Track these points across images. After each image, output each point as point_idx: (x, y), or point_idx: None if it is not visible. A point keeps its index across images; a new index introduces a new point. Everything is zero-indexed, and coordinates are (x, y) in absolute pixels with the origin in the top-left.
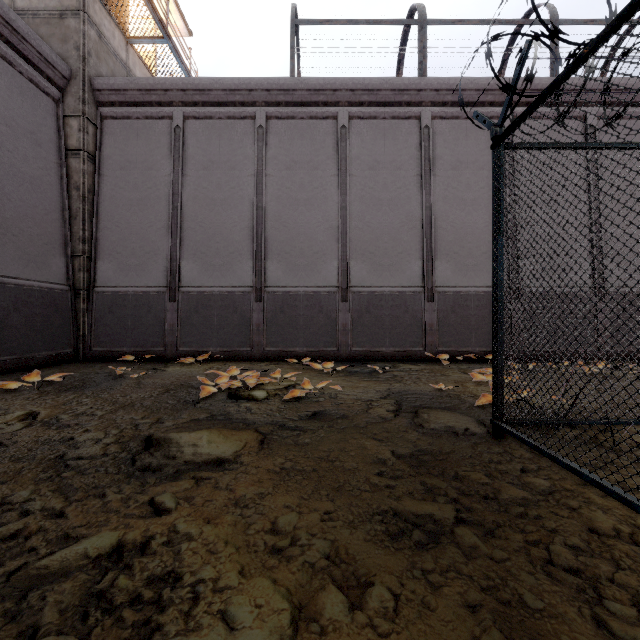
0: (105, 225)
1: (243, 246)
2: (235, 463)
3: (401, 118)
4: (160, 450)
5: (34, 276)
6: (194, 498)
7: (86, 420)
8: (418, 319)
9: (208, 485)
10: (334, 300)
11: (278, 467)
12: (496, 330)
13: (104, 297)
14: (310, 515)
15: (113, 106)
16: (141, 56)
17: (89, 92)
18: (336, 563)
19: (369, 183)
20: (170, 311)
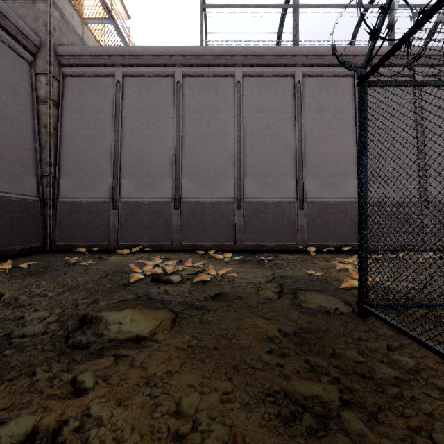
0: (66, 153)
1: (166, 168)
2: (150, 340)
3: (280, 76)
4: (91, 328)
5: (12, 190)
6: (111, 377)
7: (38, 301)
8: (293, 221)
9: (125, 363)
10: (232, 208)
11: (185, 345)
12: (361, 231)
13: (65, 205)
14: (210, 396)
15: (72, 67)
16: (93, 32)
17: (54, 57)
18: None
19: (257, 123)
20: (113, 216)
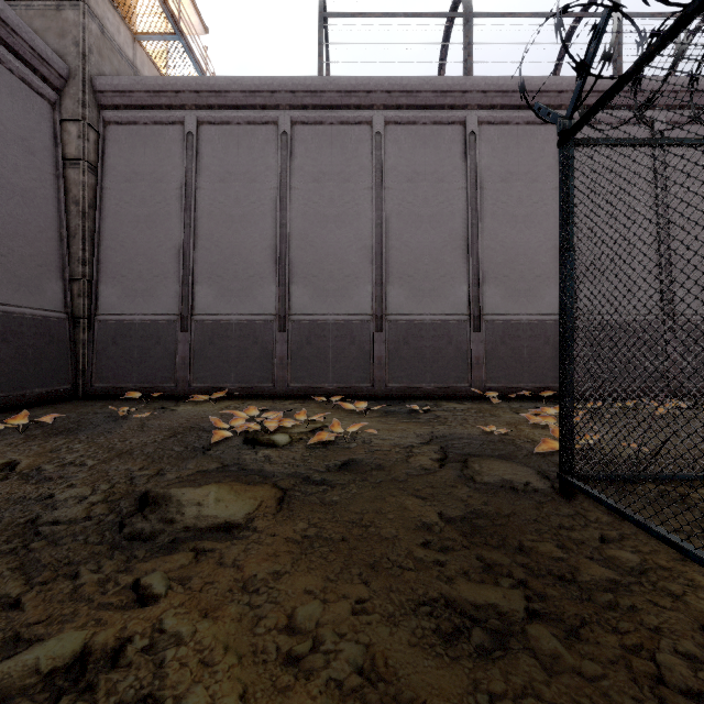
0: (108, 245)
1: (265, 268)
2: (246, 529)
3: (444, 123)
4: (156, 511)
5: (26, 302)
6: (191, 579)
7: (73, 472)
8: (463, 351)
9: (210, 560)
10: (368, 330)
11: (299, 535)
12: (564, 365)
13: (107, 326)
14: (338, 605)
15: (117, 110)
16: (150, 55)
17: (90, 94)
18: (372, 681)
19: (407, 197)
20: (182, 342)
